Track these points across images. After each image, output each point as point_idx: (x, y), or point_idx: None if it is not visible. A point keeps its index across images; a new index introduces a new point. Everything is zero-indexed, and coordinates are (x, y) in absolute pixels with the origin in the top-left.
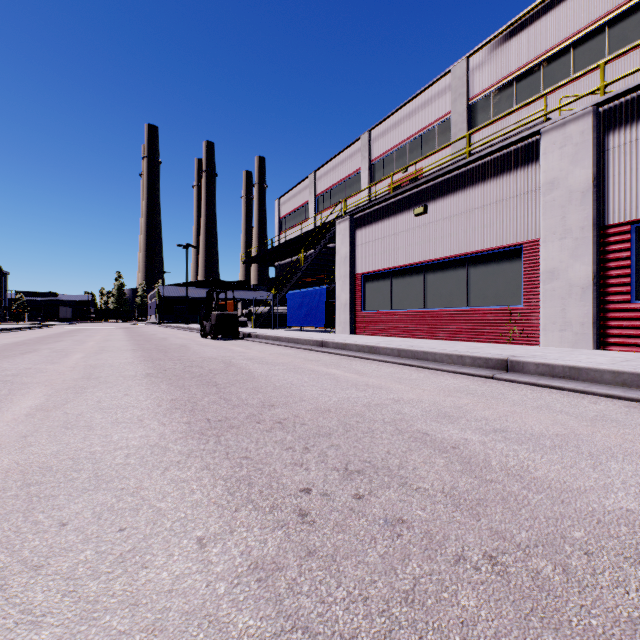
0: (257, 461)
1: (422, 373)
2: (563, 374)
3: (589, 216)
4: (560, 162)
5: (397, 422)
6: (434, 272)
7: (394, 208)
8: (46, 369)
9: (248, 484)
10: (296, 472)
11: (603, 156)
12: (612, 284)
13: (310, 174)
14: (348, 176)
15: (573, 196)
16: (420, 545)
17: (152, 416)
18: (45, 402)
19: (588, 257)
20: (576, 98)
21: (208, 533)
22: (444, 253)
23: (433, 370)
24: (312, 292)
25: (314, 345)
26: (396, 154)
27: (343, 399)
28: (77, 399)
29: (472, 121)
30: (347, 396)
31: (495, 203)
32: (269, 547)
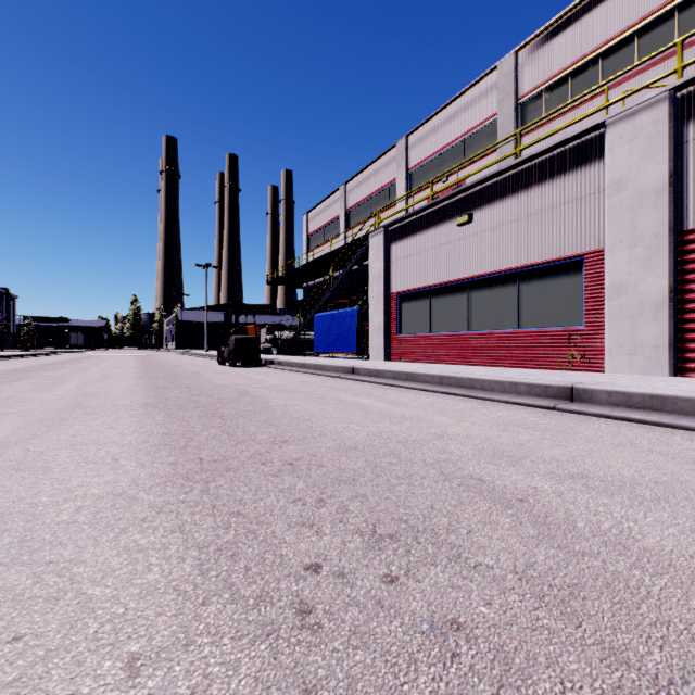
0: (251, 519)
1: (469, 403)
2: (642, 404)
3: (664, 220)
4: (629, 158)
5: (442, 464)
6: (480, 289)
7: (434, 218)
8: (30, 398)
9: (231, 556)
10: (303, 537)
11: (681, 149)
12: (692, 299)
13: (341, 186)
14: (382, 187)
15: (645, 197)
16: (490, 677)
17: (131, 454)
18: (8, 436)
19: (663, 268)
20: (648, 83)
21: (149, 647)
22: (491, 267)
23: (481, 400)
24: (342, 314)
25: (343, 372)
26: (436, 162)
27: (373, 434)
28: (49, 433)
29: (521, 123)
30: (379, 430)
31: (551, 209)
32: (240, 678)
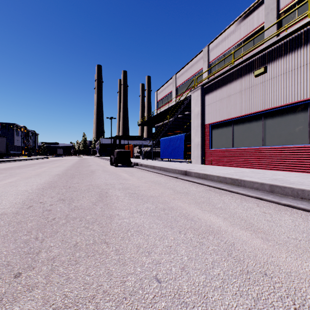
0: None
1: None
2: None
3: None
4: None
5: None
6: (272, 117)
7: (235, 75)
8: None
9: None
10: None
11: None
12: None
13: (173, 76)
14: (195, 74)
15: None
16: None
17: None
18: None
19: None
20: None
21: None
22: (284, 101)
23: None
24: (175, 138)
25: (179, 173)
26: (225, 56)
27: None
28: None
29: (280, 25)
30: None
31: None
32: None
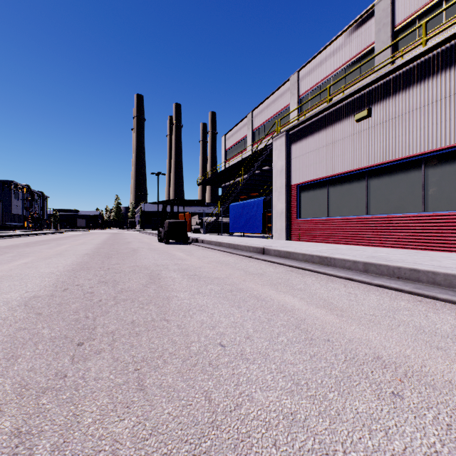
0: None
1: (442, 312)
2: None
3: None
4: None
5: None
6: (379, 177)
7: (331, 118)
8: None
9: None
10: None
11: None
12: None
13: (248, 114)
14: (279, 111)
15: None
16: None
17: None
18: None
19: None
20: None
21: None
22: (393, 155)
23: (448, 303)
24: (250, 203)
25: (254, 252)
26: (321, 88)
27: None
28: None
29: (396, 47)
30: (382, 455)
31: None
32: None
